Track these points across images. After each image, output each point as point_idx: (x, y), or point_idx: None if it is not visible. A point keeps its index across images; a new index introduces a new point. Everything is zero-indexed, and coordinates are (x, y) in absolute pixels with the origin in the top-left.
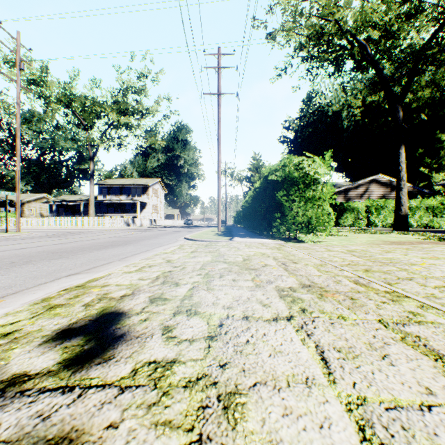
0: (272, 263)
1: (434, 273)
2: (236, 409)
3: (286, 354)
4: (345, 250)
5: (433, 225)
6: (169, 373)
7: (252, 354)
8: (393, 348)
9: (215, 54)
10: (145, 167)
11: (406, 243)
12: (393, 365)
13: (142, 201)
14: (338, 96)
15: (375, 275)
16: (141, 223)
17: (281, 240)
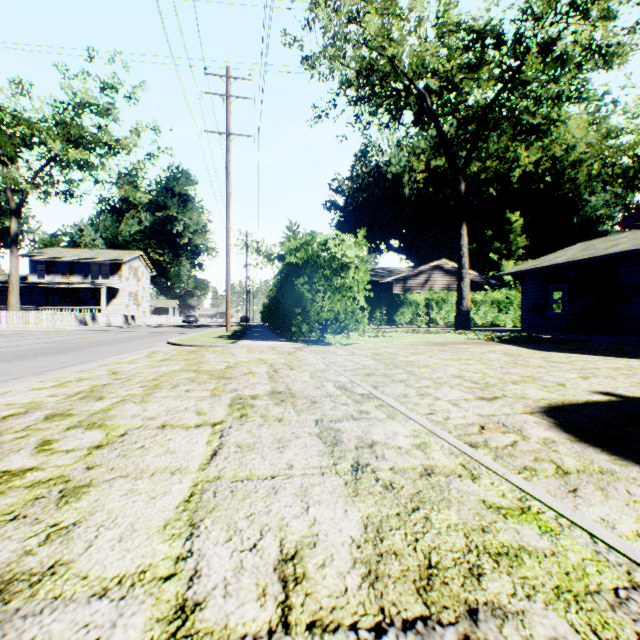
0: (260, 371)
1: (435, 374)
2: (75, 496)
3: (176, 453)
4: (371, 353)
5: (499, 323)
6: (17, 478)
7: (136, 456)
8: (300, 440)
9: (222, 76)
10: (117, 233)
11: (449, 343)
12: (282, 452)
13: (111, 286)
14: (400, 154)
15: (372, 379)
16: (108, 321)
17: (307, 343)
